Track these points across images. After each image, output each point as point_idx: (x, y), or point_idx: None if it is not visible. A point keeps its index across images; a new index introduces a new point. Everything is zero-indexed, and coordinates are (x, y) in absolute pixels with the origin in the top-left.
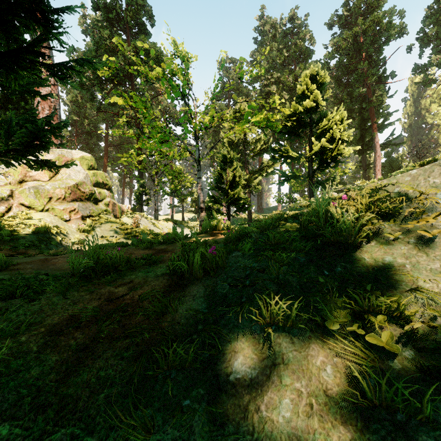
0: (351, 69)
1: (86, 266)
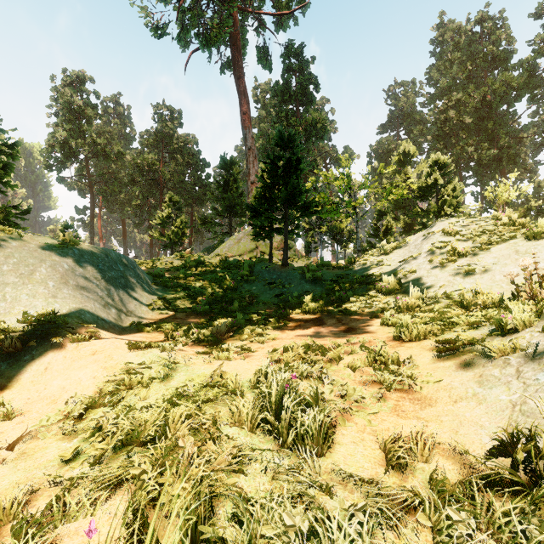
0: None
1: (322, 264)
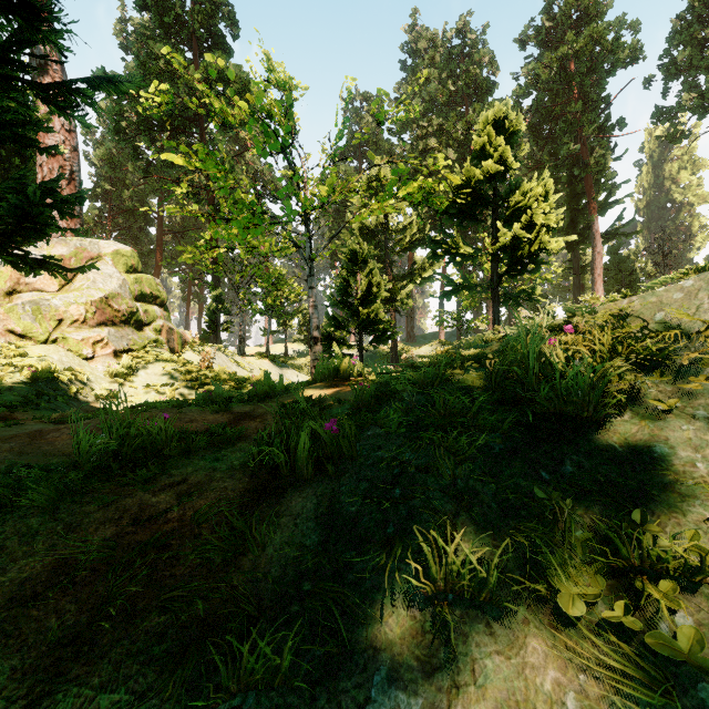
0: (555, 113)
1: (103, 451)
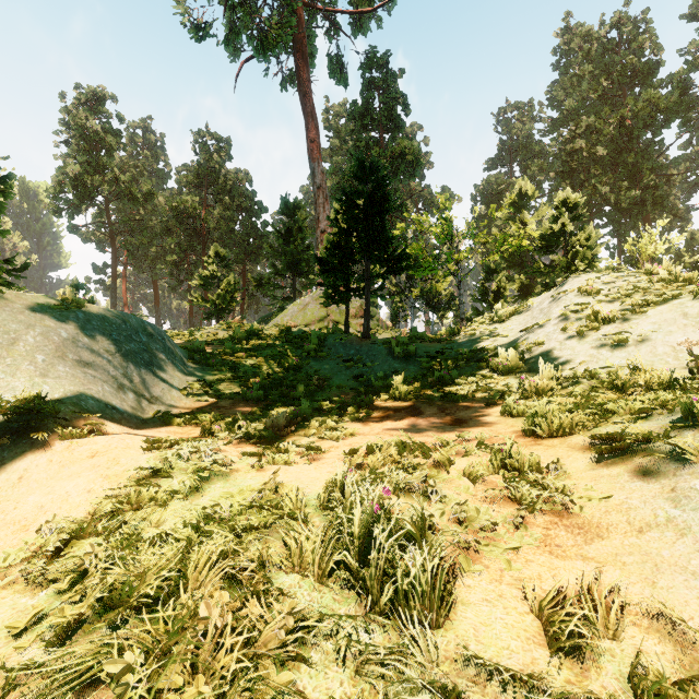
0: None
1: (415, 336)
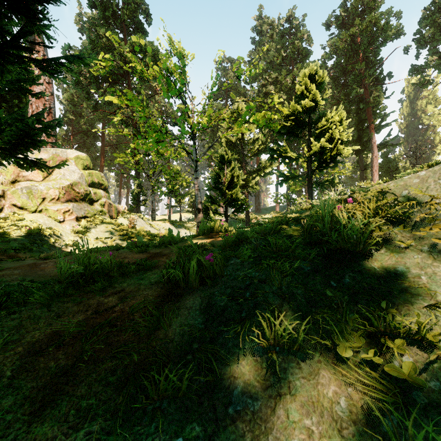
0: (348, 69)
1: (75, 273)
